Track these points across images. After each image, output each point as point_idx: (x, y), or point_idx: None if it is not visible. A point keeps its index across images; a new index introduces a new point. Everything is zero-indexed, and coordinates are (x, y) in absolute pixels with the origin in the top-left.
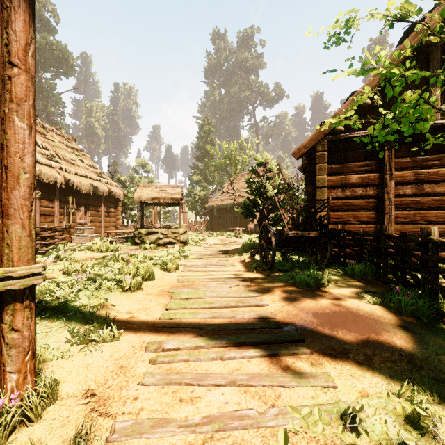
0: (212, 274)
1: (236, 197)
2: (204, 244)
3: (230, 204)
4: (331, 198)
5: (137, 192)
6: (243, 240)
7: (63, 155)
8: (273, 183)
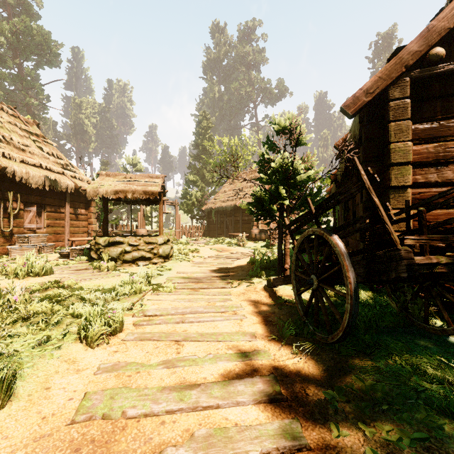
0: (190, 356)
1: (238, 198)
2: (196, 257)
3: (230, 206)
4: (415, 184)
5: (93, 182)
6: (248, 251)
7: (8, 137)
8: (306, 162)
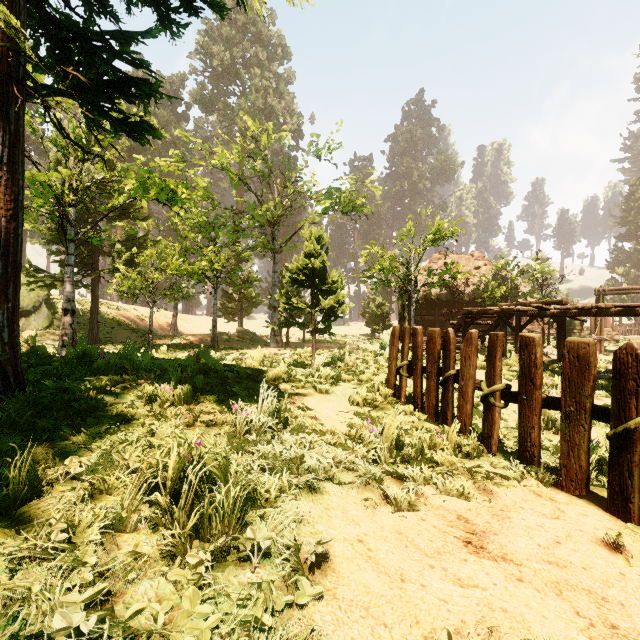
0: None
1: None
2: None
3: None
4: None
5: None
6: None
7: None
8: None
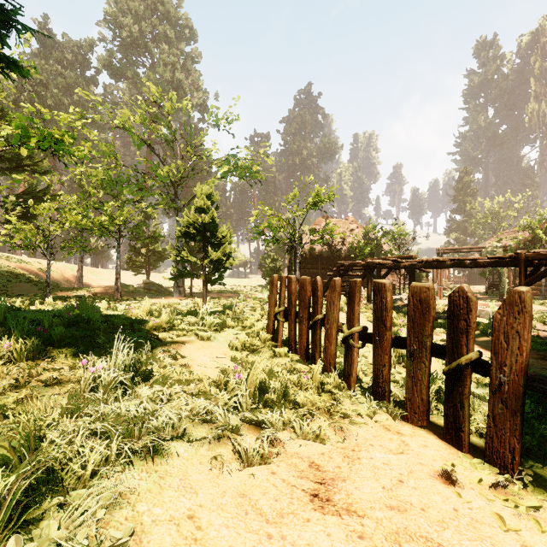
0: None
1: None
2: None
3: None
4: None
5: None
6: None
7: None
8: None
